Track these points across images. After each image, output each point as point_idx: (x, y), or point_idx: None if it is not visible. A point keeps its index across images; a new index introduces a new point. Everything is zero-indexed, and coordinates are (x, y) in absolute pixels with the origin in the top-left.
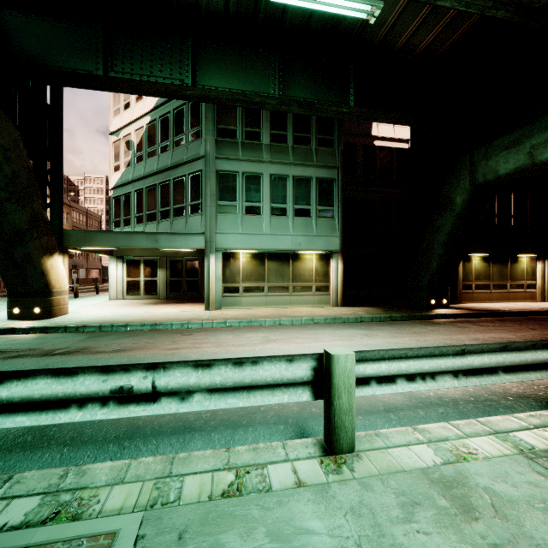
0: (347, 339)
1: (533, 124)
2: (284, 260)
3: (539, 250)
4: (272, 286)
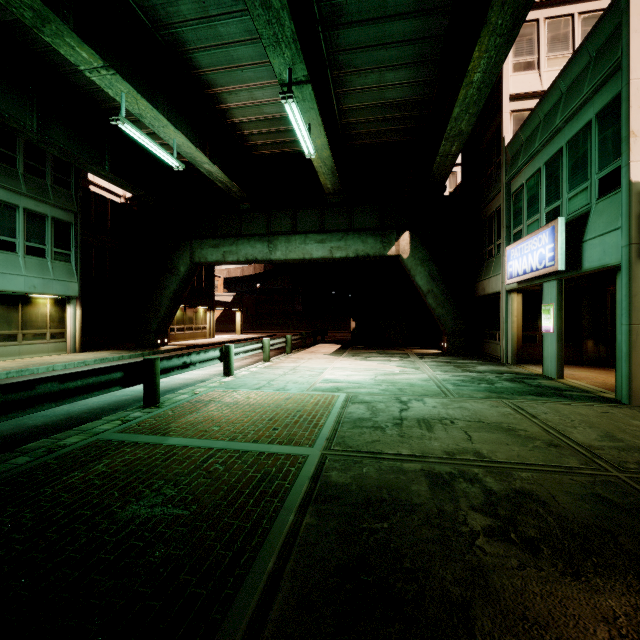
0: None
1: (225, 240)
2: (12, 304)
3: (209, 304)
4: None
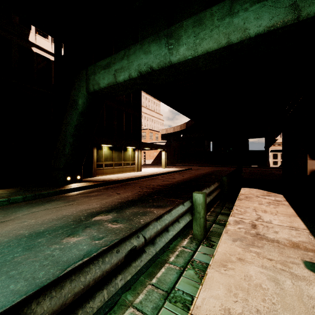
0: None
1: (116, 55)
2: None
3: (136, 145)
4: None
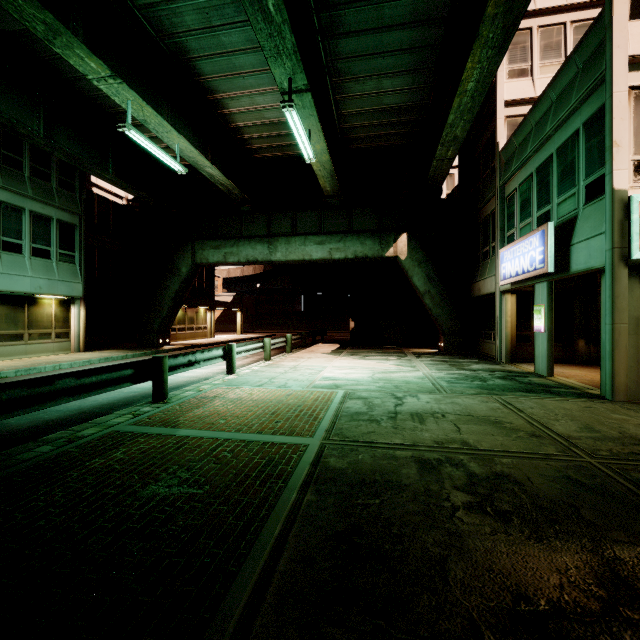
0: None
1: (226, 241)
2: (18, 304)
3: (209, 304)
4: (2, 334)
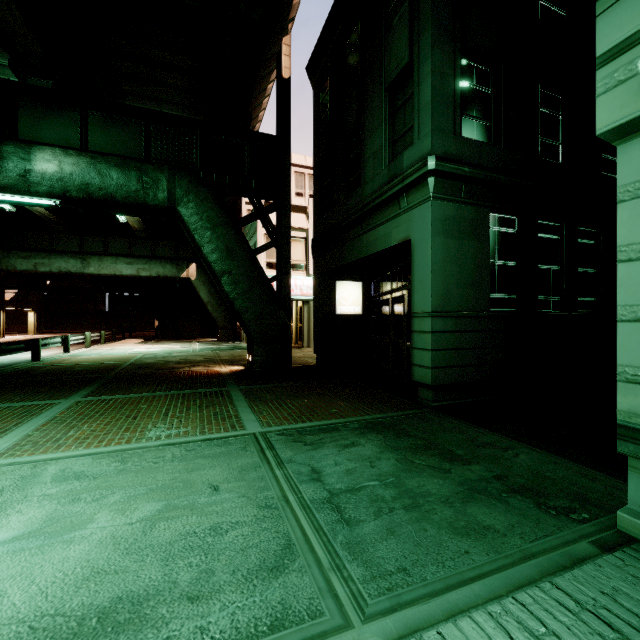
0: None
1: (37, 253)
2: None
3: None
4: None
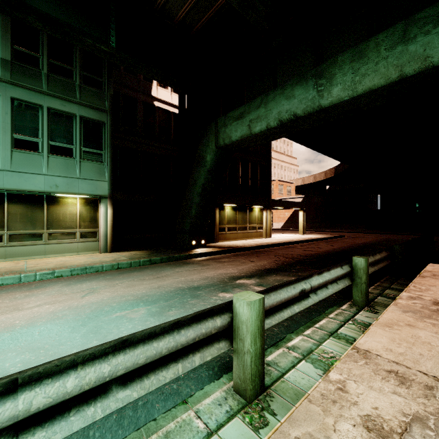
0: (64, 299)
1: (251, 103)
2: (35, 203)
3: (264, 203)
4: (16, 234)
